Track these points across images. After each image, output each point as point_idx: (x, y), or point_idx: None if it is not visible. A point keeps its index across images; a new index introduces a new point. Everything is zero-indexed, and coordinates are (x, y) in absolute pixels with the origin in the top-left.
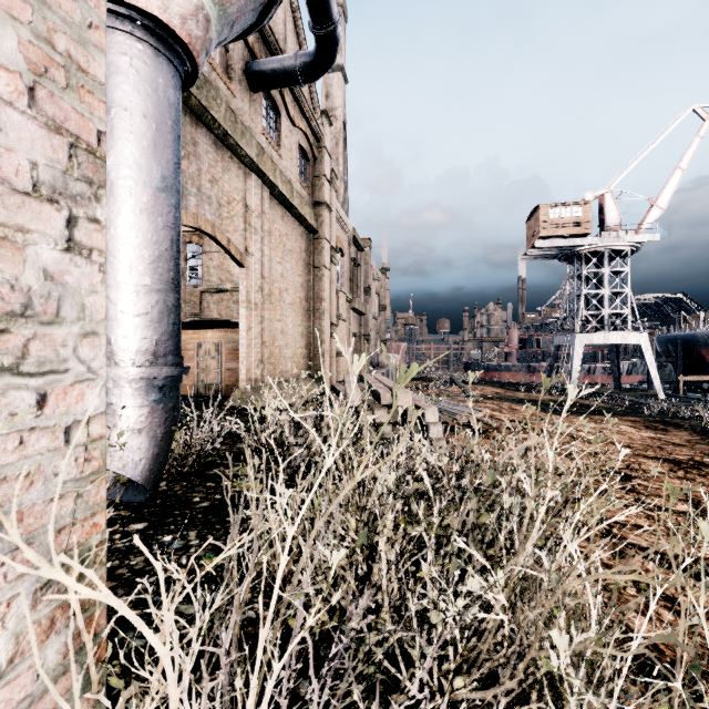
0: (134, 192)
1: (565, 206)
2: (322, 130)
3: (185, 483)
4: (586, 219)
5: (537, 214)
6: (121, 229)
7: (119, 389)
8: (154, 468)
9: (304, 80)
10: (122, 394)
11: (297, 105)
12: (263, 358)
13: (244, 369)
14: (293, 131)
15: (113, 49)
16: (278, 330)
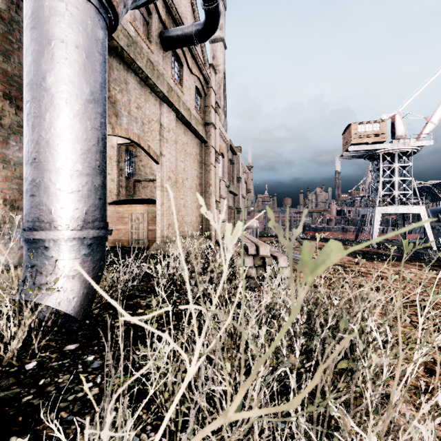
0: (69, 102)
1: (368, 123)
2: (210, 76)
3: (111, 311)
4: (383, 132)
5: (350, 129)
6: (59, 129)
7: (57, 246)
8: (84, 303)
9: (197, 41)
10: (60, 250)
11: (194, 60)
12: (171, 223)
13: (159, 230)
14: (191, 77)
15: None
16: (181, 205)
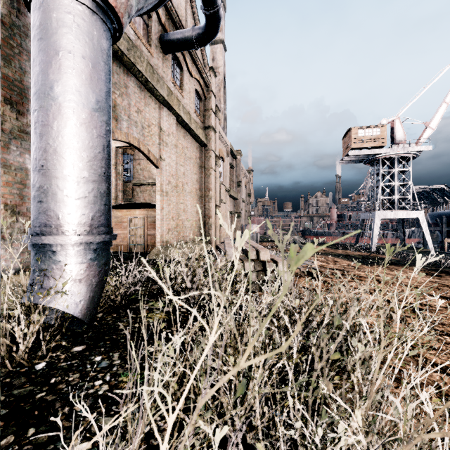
0: (76, 111)
1: (368, 128)
2: (210, 79)
3: (115, 315)
4: (382, 137)
5: (350, 133)
6: (66, 137)
7: (65, 251)
8: (90, 306)
9: (198, 45)
10: (67, 255)
11: (193, 63)
12: (171, 227)
13: (159, 235)
14: (191, 80)
15: (61, 9)
16: (181, 209)
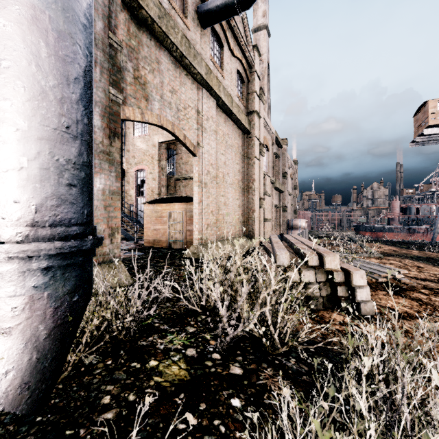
0: None
1: None
2: (254, 59)
3: (110, 361)
4: None
5: (425, 108)
6: None
7: None
8: (31, 379)
9: (240, 9)
10: None
11: (235, 41)
12: (210, 223)
13: (196, 231)
14: (232, 60)
15: None
16: (222, 203)
